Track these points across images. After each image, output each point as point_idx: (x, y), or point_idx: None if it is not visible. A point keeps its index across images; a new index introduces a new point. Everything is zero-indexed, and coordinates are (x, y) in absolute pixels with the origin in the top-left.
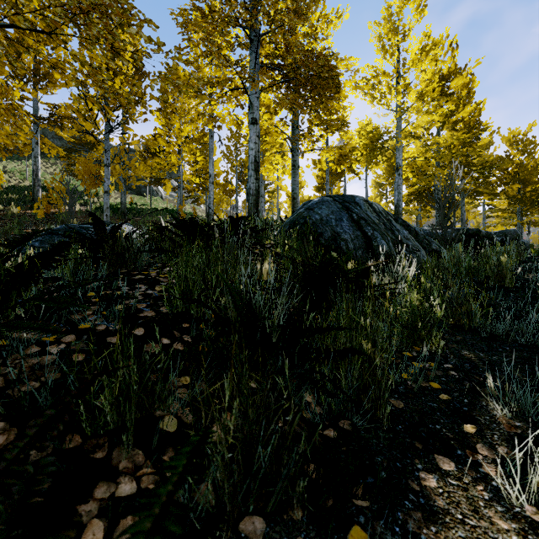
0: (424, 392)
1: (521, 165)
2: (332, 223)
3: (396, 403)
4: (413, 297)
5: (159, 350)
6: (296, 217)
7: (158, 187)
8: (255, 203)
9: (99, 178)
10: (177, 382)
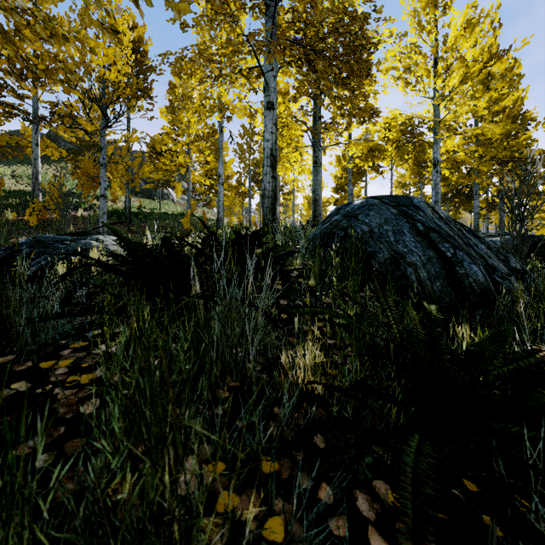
0: None
1: None
2: (389, 238)
3: None
4: None
5: None
6: (330, 227)
7: (170, 190)
8: (271, 207)
9: (98, 180)
10: None
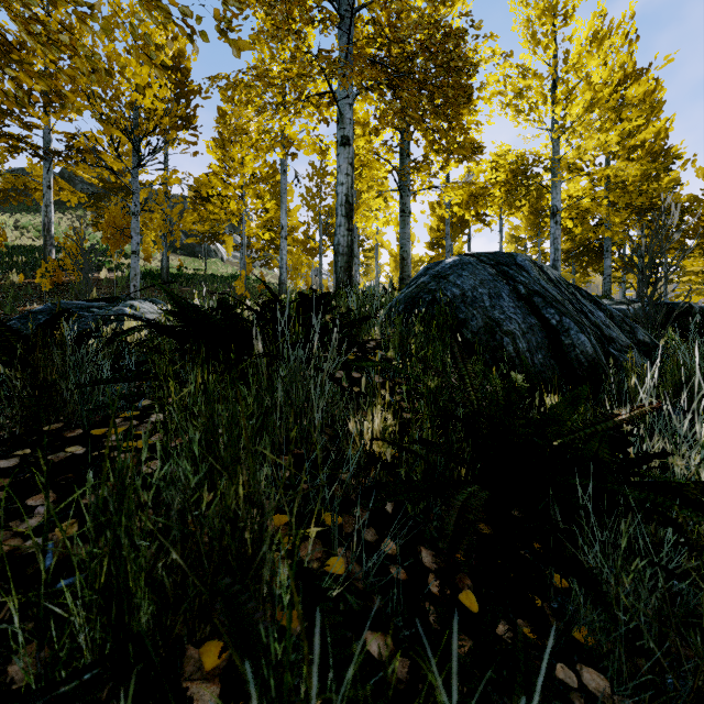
0: None
1: None
2: (484, 302)
3: None
4: None
5: None
6: (415, 291)
7: (218, 245)
8: (347, 266)
9: (128, 232)
10: None
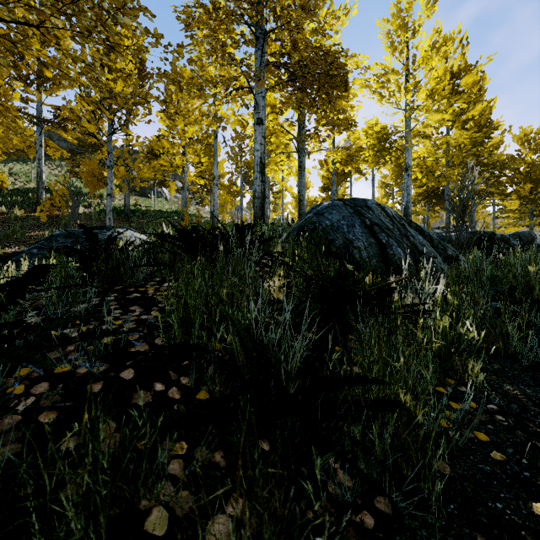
0: (470, 447)
1: (534, 164)
2: (343, 229)
3: (440, 467)
4: (446, 321)
5: (150, 401)
6: (304, 222)
7: (163, 188)
8: (261, 206)
9: (102, 180)
10: (170, 450)
